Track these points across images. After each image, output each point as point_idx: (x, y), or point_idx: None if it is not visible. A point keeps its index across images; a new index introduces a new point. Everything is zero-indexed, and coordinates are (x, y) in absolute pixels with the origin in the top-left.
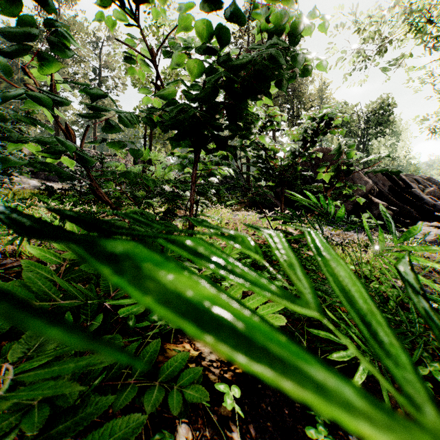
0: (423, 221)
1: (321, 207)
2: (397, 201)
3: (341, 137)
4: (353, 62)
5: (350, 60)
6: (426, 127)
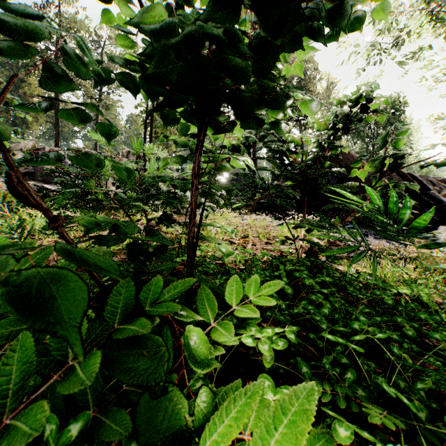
0: (444, 225)
1: (335, 210)
2: (415, 204)
3: (350, 138)
4: (367, 56)
5: (365, 53)
6: (440, 126)
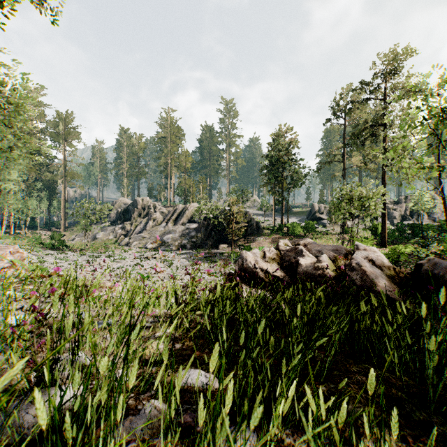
0: None
1: None
2: None
3: None
4: None
5: None
6: None
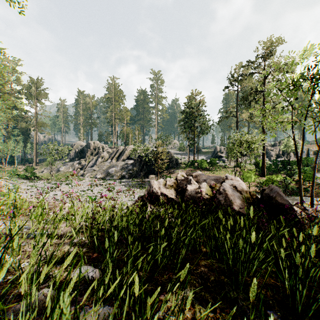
0: None
1: None
2: None
3: None
4: None
5: None
6: None
